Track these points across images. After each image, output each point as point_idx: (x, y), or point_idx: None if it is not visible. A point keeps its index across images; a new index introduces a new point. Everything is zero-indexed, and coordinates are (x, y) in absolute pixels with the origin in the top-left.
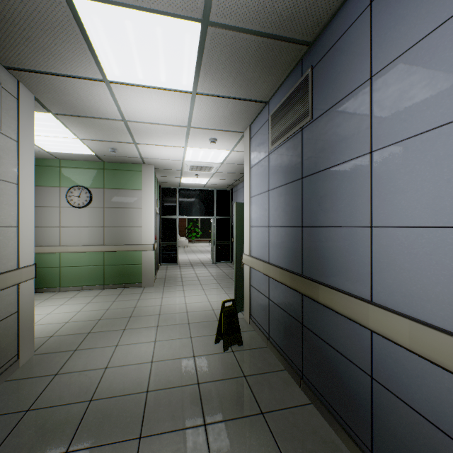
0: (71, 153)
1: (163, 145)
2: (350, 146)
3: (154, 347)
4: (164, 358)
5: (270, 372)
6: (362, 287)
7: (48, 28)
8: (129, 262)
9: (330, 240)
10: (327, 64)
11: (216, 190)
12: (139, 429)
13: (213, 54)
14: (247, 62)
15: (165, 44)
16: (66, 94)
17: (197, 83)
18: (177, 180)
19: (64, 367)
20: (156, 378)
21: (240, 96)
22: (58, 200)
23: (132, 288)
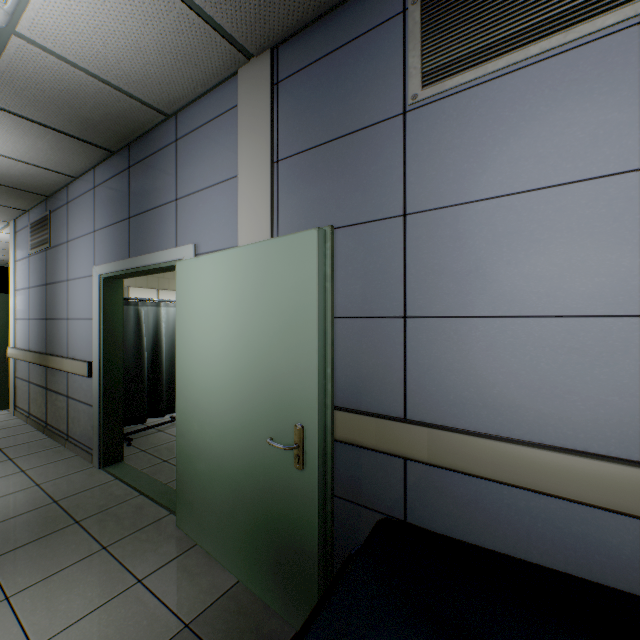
0: None
1: None
2: (63, 274)
3: None
4: None
5: (21, 434)
6: (66, 351)
7: None
8: None
9: (57, 327)
10: (56, 217)
11: None
12: None
13: None
14: None
15: None
16: None
17: None
18: None
19: None
20: None
21: None
22: None
23: None
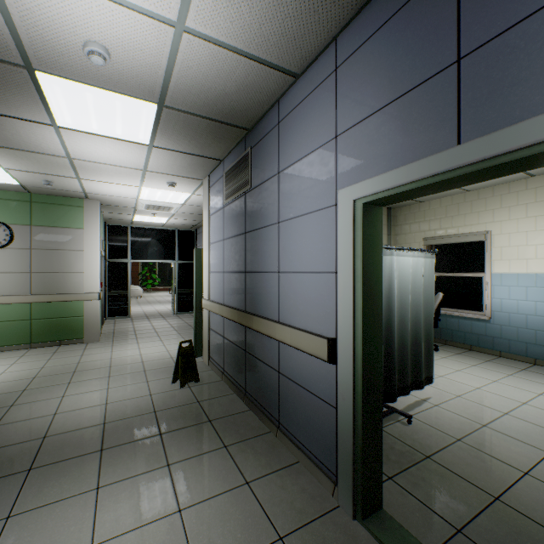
0: None
1: (114, 183)
2: (270, 216)
3: (108, 393)
4: (120, 399)
5: (222, 396)
6: (275, 313)
7: (1, 83)
8: (66, 315)
9: (260, 282)
10: (259, 150)
11: (178, 231)
12: (100, 446)
13: (169, 124)
14: (200, 133)
15: (124, 112)
16: (1, 129)
17: (154, 139)
18: (129, 218)
19: (2, 419)
20: (112, 414)
21: (196, 153)
22: None
23: (71, 345)
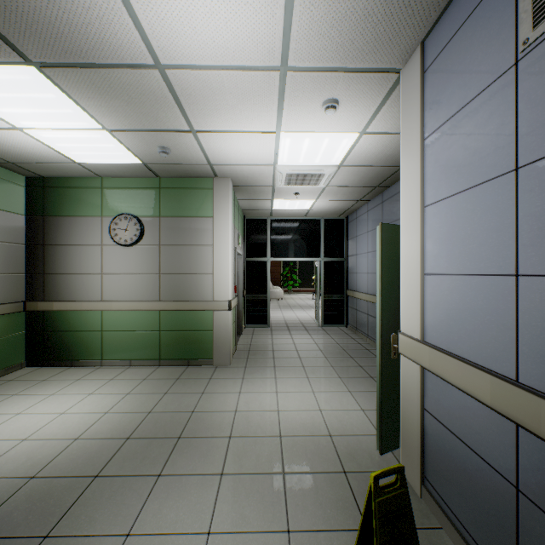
0: (111, 163)
1: (240, 131)
2: None
3: None
4: None
5: None
6: None
7: None
8: (194, 328)
9: None
10: None
11: (324, 220)
12: None
13: None
14: None
15: None
16: None
17: None
18: (267, 206)
19: None
20: None
21: None
22: (99, 236)
23: (199, 367)
